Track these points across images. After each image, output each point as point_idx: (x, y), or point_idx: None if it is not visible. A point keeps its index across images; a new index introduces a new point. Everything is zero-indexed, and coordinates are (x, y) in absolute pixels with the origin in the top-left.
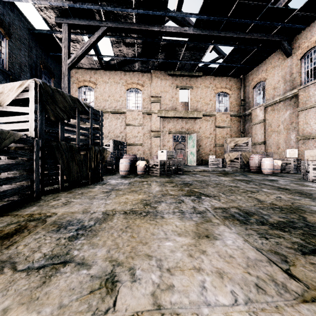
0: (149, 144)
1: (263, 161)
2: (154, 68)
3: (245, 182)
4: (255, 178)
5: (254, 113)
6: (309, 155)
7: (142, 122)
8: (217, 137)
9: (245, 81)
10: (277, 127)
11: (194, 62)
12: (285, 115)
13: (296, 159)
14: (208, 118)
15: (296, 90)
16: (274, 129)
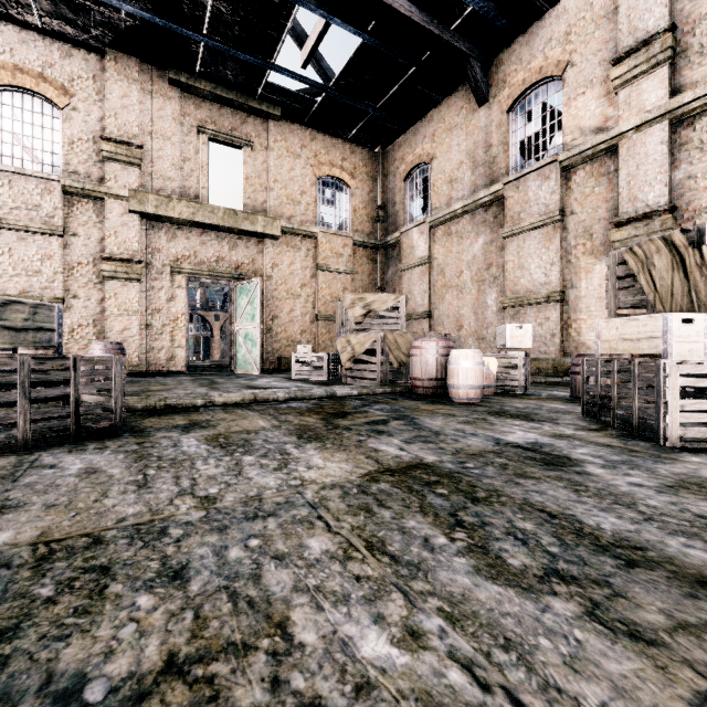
0: (97, 305)
1: (455, 359)
2: (113, 42)
3: (461, 531)
4: (463, 443)
5: (406, 242)
6: (618, 336)
7: (64, 221)
8: (322, 295)
9: (386, 162)
10: (458, 275)
11: (254, 60)
12: (475, 248)
13: (526, 353)
14: (296, 241)
15: (500, 184)
16: (451, 281)
